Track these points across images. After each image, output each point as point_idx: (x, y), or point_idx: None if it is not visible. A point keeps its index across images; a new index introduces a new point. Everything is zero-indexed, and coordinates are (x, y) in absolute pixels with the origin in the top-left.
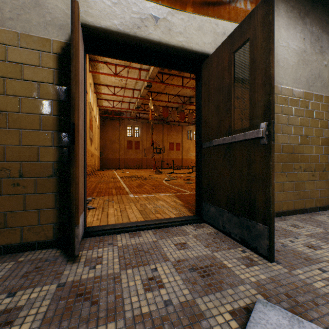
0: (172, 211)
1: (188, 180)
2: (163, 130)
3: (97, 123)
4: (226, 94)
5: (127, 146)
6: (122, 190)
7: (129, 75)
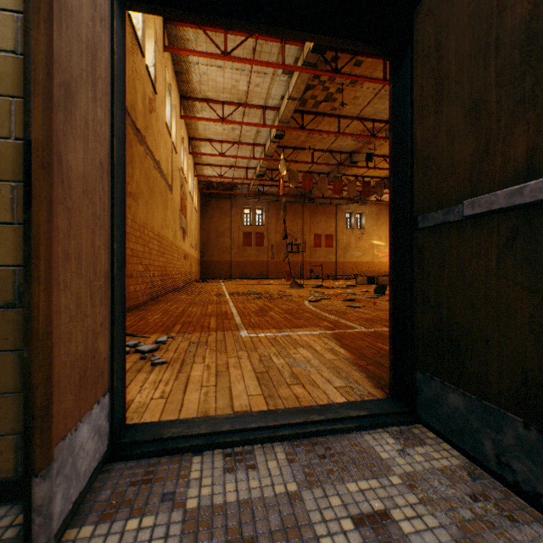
0: (330, 379)
1: (351, 300)
2: (303, 213)
3: (196, 203)
4: (516, 52)
5: (243, 242)
6: (227, 320)
7: (245, 120)
